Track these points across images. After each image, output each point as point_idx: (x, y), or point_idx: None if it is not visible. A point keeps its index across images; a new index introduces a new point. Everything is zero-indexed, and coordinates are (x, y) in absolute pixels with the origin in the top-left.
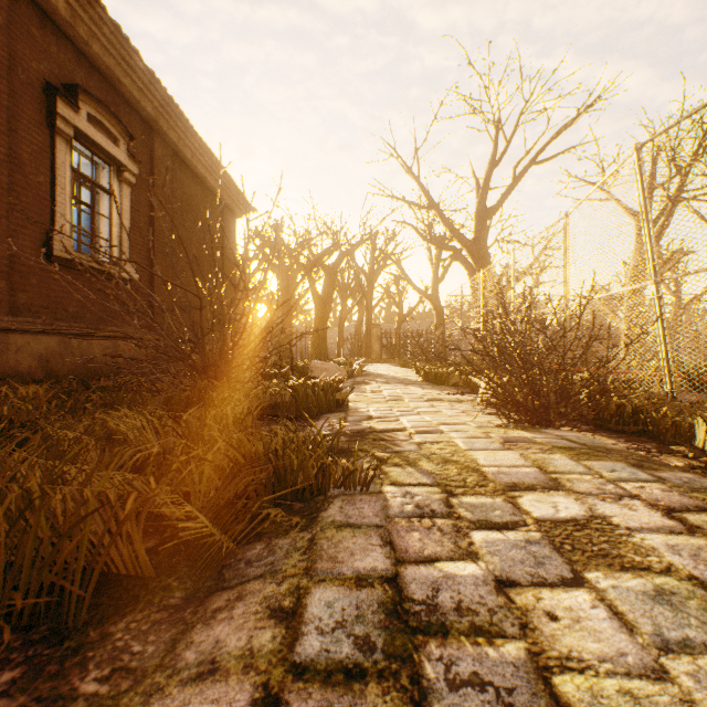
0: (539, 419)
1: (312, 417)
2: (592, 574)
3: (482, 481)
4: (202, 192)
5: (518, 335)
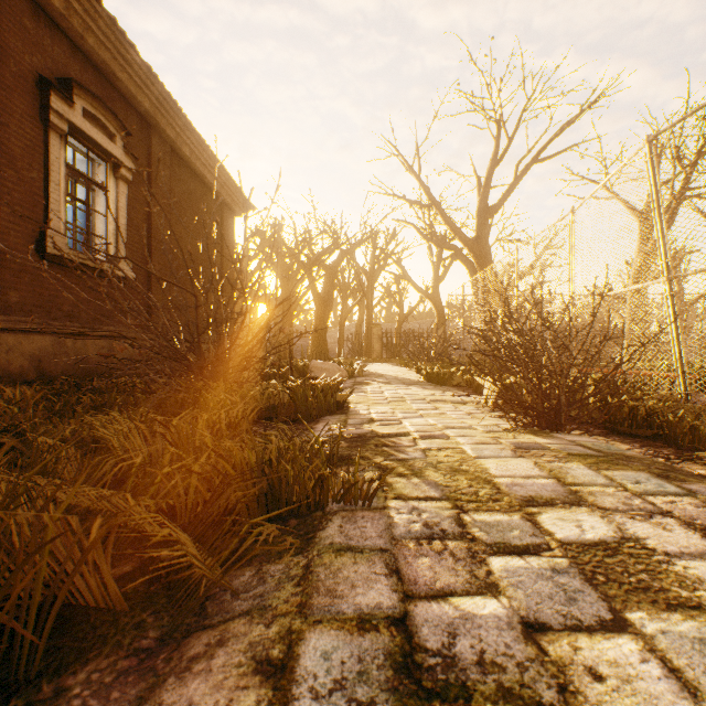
0: (550, 423)
1: (311, 419)
2: (635, 615)
3: (495, 494)
4: (201, 190)
5: (528, 334)
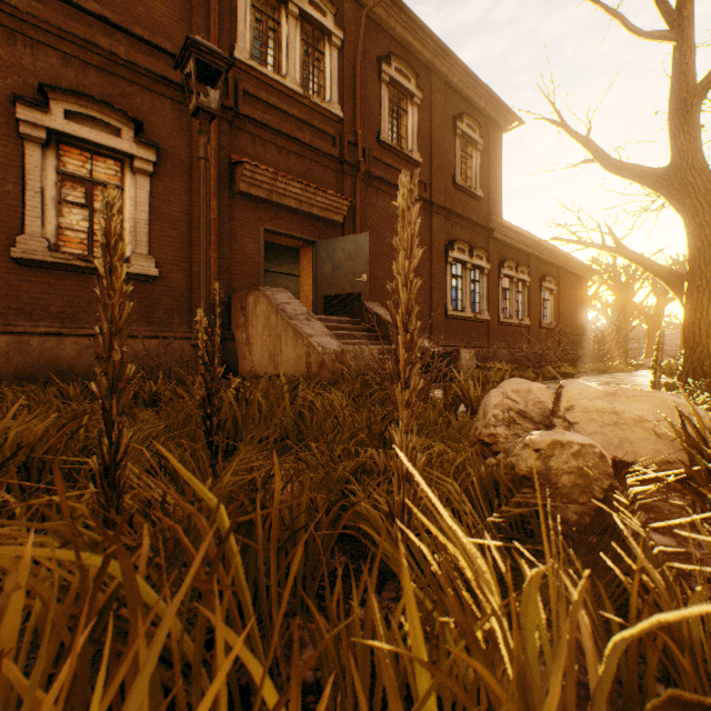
0: None
1: None
2: None
3: None
4: (573, 278)
5: None
